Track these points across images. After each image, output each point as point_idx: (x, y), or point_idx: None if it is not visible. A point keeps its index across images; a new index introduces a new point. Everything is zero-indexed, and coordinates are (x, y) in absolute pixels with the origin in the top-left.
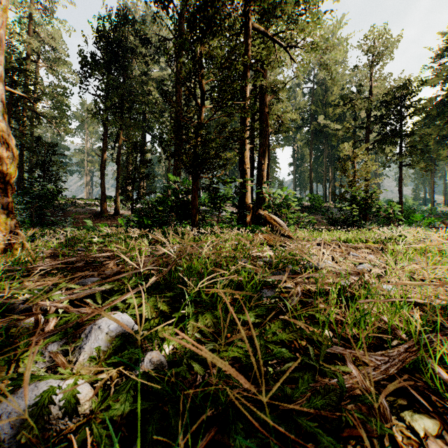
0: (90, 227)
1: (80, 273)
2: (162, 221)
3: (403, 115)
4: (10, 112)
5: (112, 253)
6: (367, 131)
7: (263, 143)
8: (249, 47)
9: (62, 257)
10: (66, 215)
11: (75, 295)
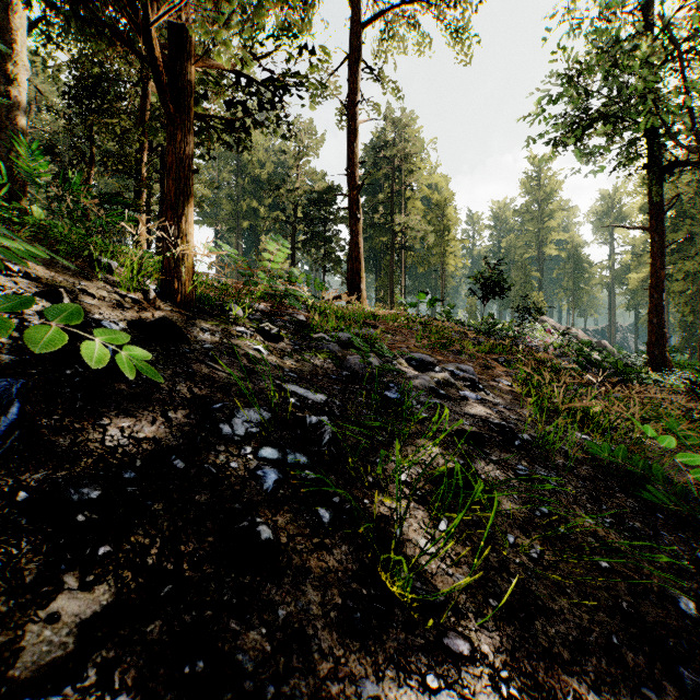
0: None
1: None
2: None
3: (327, 218)
4: None
5: None
6: (293, 228)
7: None
8: (145, 108)
9: None
10: None
11: None
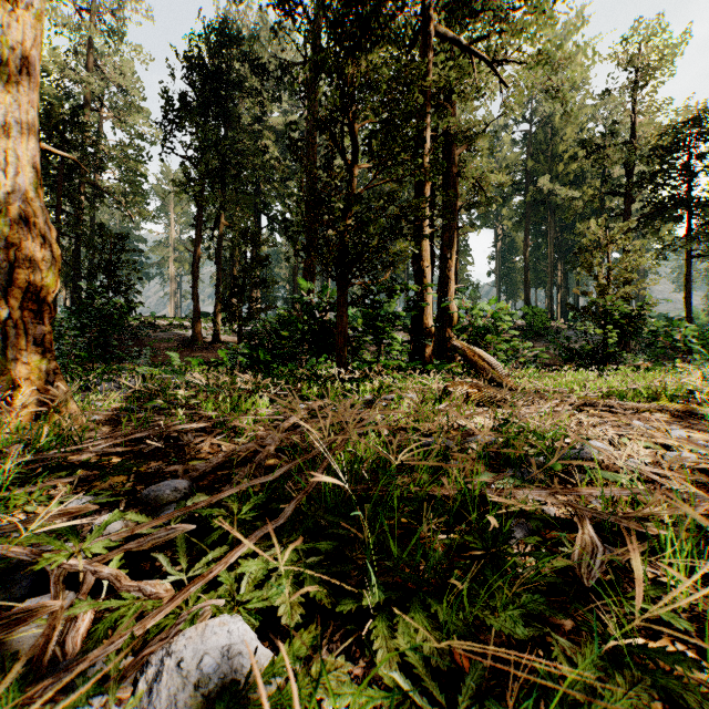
0: (174, 370)
1: (153, 463)
2: (288, 355)
3: (692, 169)
4: (60, 188)
5: (209, 423)
6: (626, 200)
7: (449, 224)
8: (429, 65)
9: (129, 422)
10: (141, 344)
11: (135, 544)
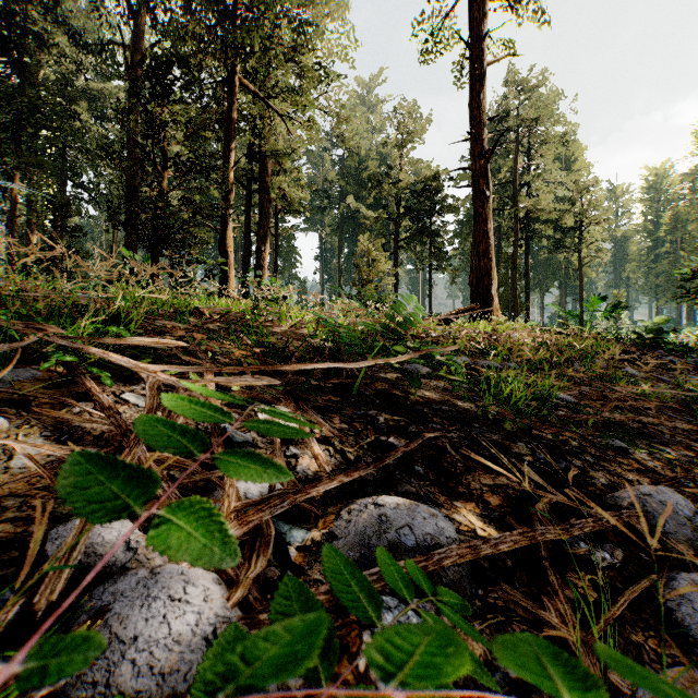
0: None
1: None
2: None
3: (434, 211)
4: None
5: None
6: (396, 225)
7: (263, 223)
8: (232, 104)
9: None
10: None
11: None
